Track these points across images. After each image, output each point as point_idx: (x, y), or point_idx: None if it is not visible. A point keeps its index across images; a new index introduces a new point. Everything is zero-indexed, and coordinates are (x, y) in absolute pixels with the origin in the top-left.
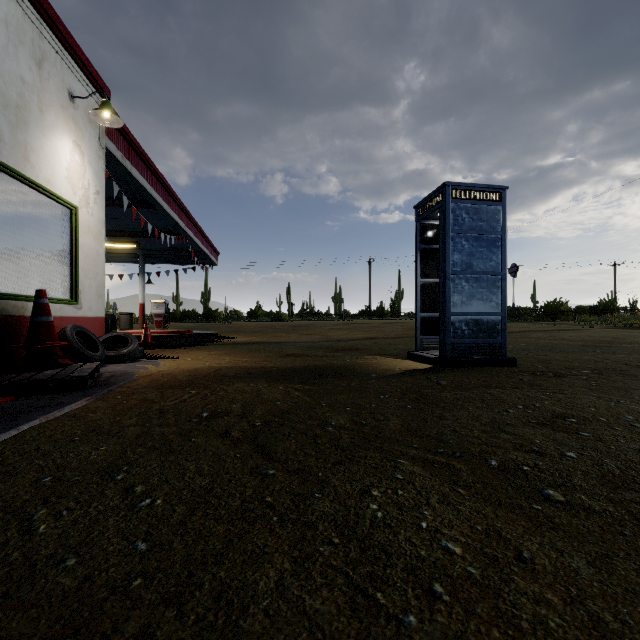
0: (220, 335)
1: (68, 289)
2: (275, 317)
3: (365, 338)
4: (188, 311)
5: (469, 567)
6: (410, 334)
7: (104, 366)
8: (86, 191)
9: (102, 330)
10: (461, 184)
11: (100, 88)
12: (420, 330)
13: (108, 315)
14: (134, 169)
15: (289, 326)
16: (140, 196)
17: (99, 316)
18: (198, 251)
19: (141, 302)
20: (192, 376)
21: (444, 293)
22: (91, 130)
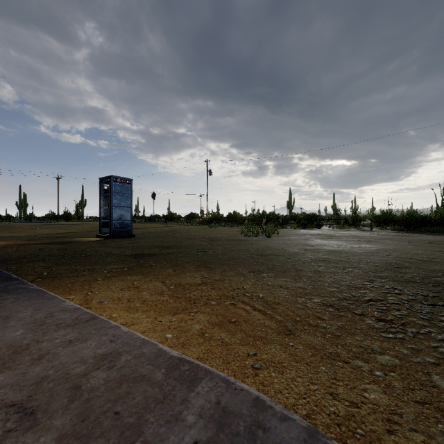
0: None
1: None
2: None
3: (67, 232)
4: None
5: (110, 250)
6: (95, 230)
7: None
8: None
9: None
10: (117, 177)
11: None
12: (102, 226)
13: None
14: None
15: None
16: None
17: None
18: None
19: None
20: None
21: (111, 213)
22: None
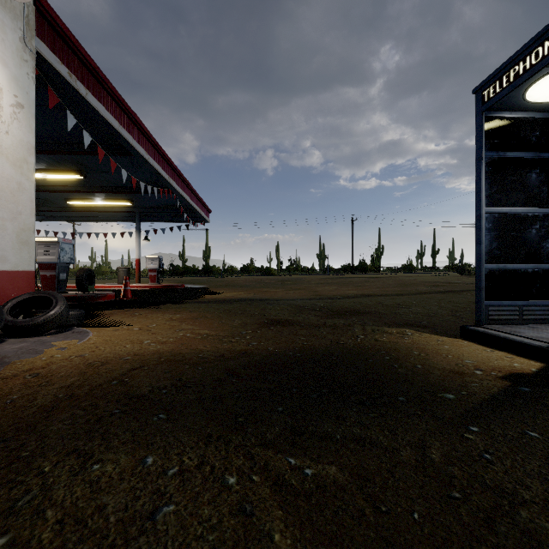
0: (208, 289)
1: None
2: (265, 272)
3: (361, 295)
4: (189, 267)
5: None
6: (411, 290)
7: None
8: None
9: (30, 288)
10: None
11: None
12: (484, 291)
13: (83, 269)
14: (92, 96)
15: (277, 280)
16: (115, 141)
17: (23, 270)
18: (189, 208)
19: (137, 257)
20: (71, 388)
21: None
22: (5, 18)
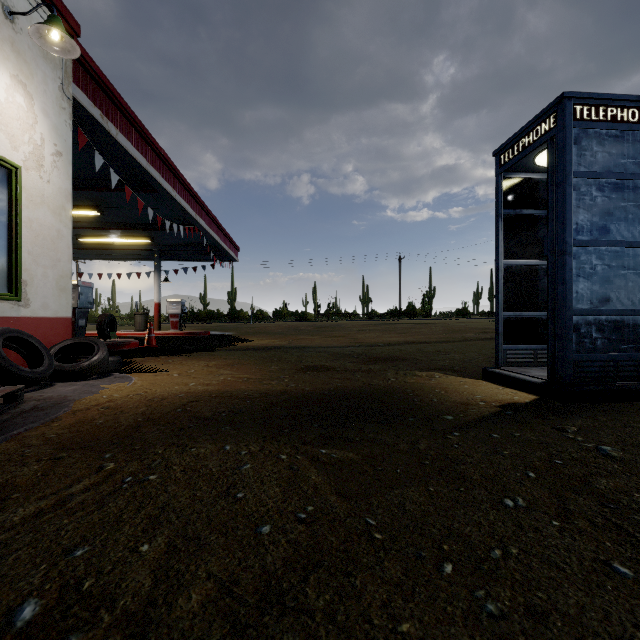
0: (238, 337)
1: (4, 279)
2: (300, 317)
3: (403, 342)
4: (213, 311)
5: None
6: (457, 337)
7: (50, 386)
8: (37, 148)
9: (67, 334)
10: (591, 95)
11: (61, 16)
12: (502, 336)
13: (105, 315)
14: (121, 136)
15: (314, 327)
16: (140, 177)
17: (61, 316)
18: (216, 246)
19: (157, 301)
20: (145, 415)
21: (561, 277)
22: (47, 69)
